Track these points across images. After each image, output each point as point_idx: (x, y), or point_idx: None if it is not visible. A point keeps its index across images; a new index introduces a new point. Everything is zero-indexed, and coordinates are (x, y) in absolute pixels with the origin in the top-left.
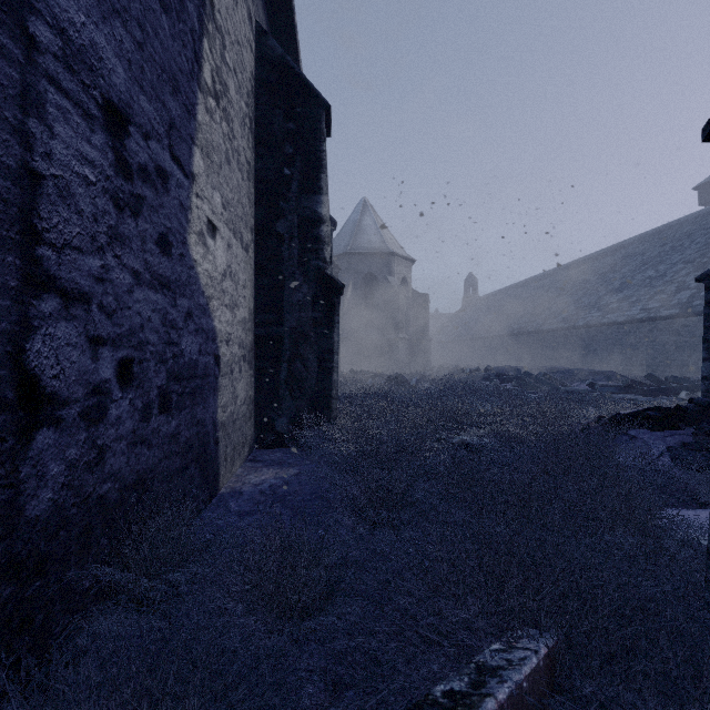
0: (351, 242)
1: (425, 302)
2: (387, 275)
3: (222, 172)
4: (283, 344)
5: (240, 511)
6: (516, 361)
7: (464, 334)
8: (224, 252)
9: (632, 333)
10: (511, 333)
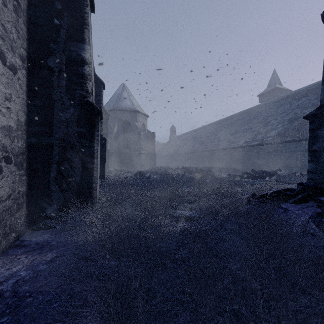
0: (116, 104)
1: (153, 136)
2: (135, 122)
3: None
4: (53, 150)
5: None
6: (193, 164)
7: (170, 152)
8: None
9: (241, 152)
10: (191, 151)
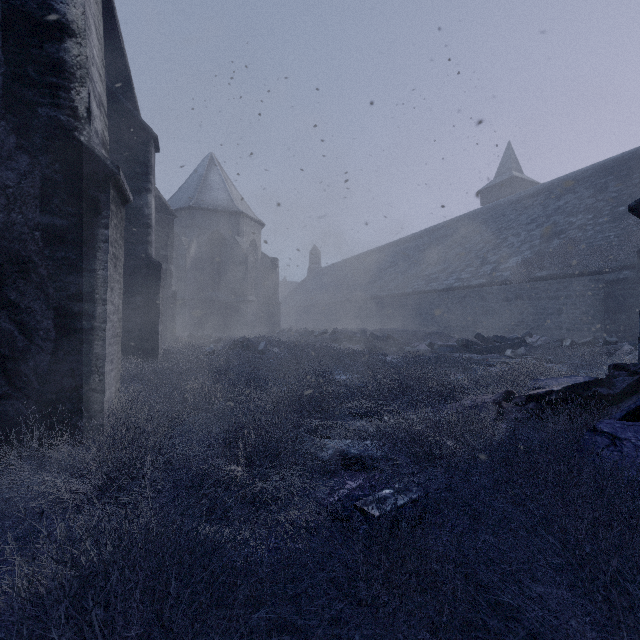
0: (195, 196)
1: (274, 266)
2: (236, 235)
3: None
4: None
5: None
6: (355, 324)
7: (310, 300)
8: None
9: (450, 299)
10: (352, 299)
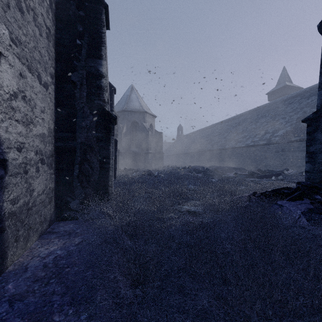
0: (125, 105)
1: (161, 136)
2: (143, 122)
3: (11, 13)
4: (76, 153)
5: (14, 295)
6: (200, 163)
7: (177, 151)
8: (14, 78)
9: (248, 151)
10: (198, 151)
